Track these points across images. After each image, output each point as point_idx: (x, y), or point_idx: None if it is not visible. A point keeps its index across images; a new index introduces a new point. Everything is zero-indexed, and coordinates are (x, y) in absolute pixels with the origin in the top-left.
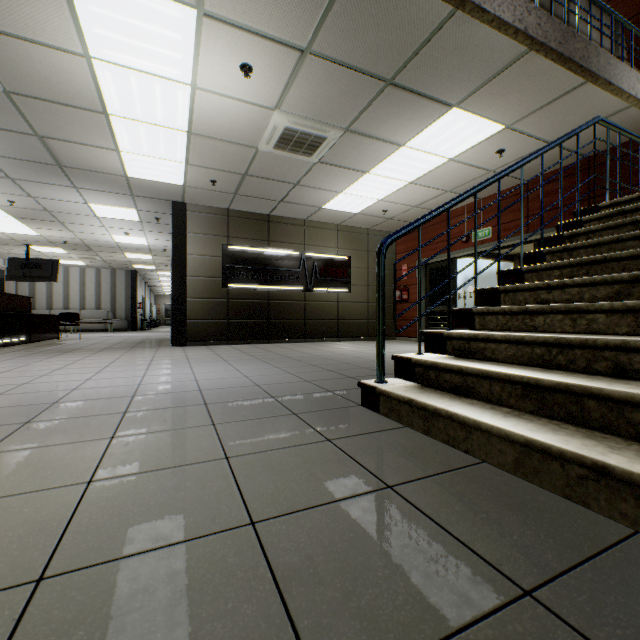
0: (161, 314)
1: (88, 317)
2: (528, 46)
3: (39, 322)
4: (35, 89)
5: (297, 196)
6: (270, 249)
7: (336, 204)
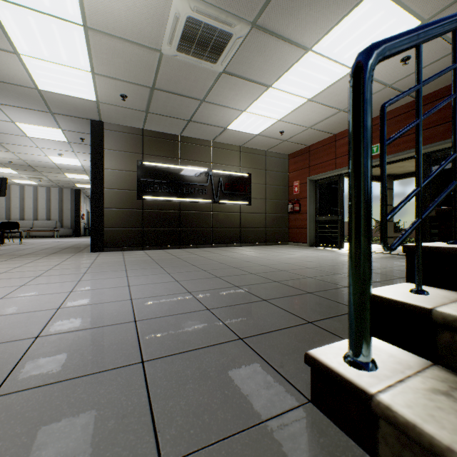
0: None
1: (40, 226)
2: None
3: None
4: None
5: (204, 115)
6: (181, 166)
7: (239, 124)
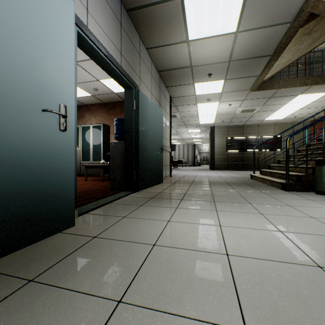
0: (201, 160)
1: None
2: (310, 86)
3: (174, 163)
4: (186, 116)
5: (252, 119)
6: (243, 137)
7: (269, 118)
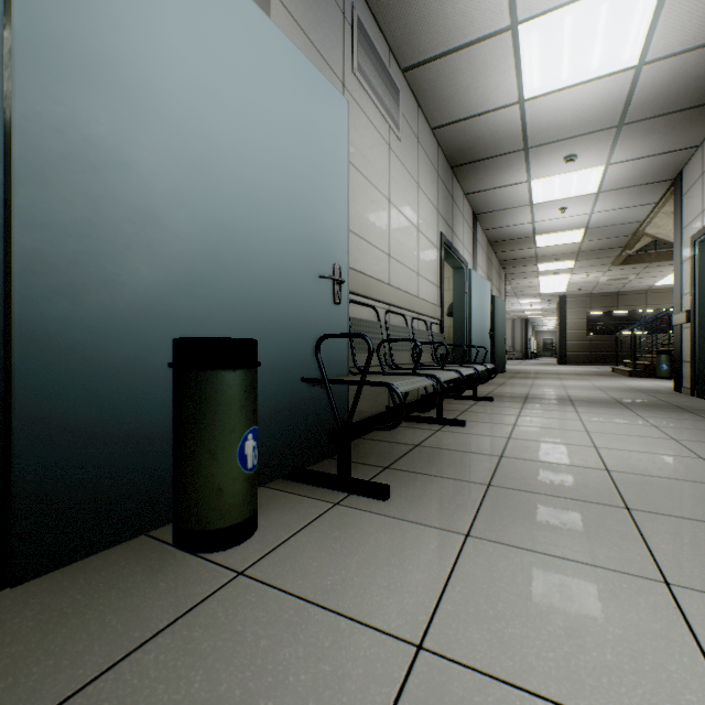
0: (539, 347)
1: None
2: None
3: None
4: (520, 287)
5: (630, 285)
6: (618, 311)
7: (662, 283)
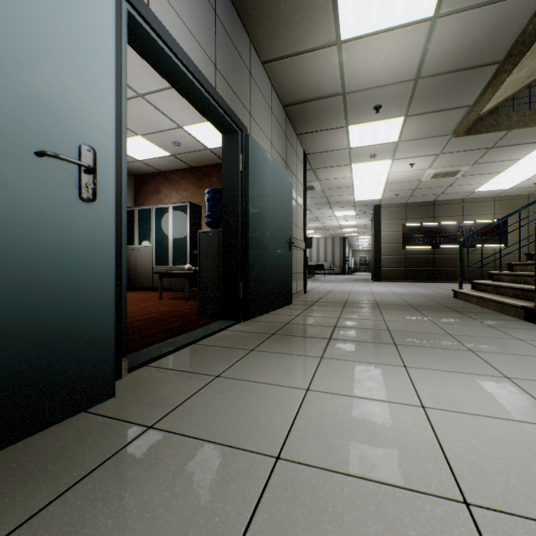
0: (356, 264)
1: None
2: None
3: (310, 269)
4: (331, 187)
5: (451, 190)
6: (434, 222)
7: (485, 188)
